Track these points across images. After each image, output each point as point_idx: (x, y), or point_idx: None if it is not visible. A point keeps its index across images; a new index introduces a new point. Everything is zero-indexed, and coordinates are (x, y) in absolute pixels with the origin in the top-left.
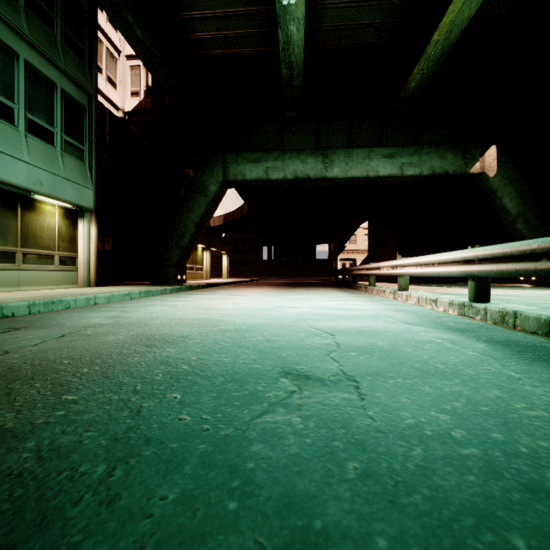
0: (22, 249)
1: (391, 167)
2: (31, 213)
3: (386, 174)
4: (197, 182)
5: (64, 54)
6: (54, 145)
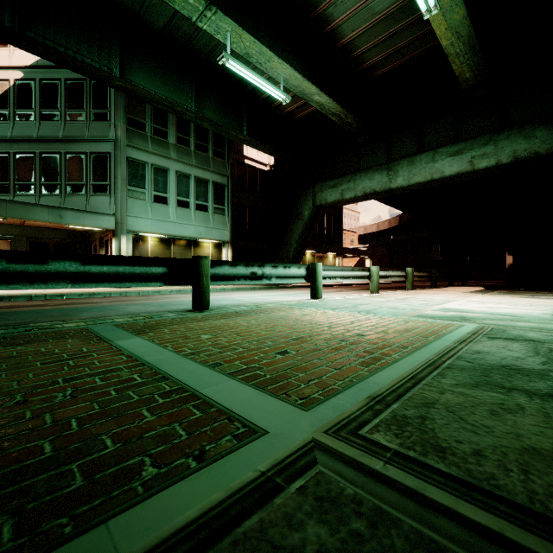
0: None
1: (458, 164)
2: (198, 248)
3: (452, 172)
4: (297, 210)
5: (213, 162)
6: (208, 212)
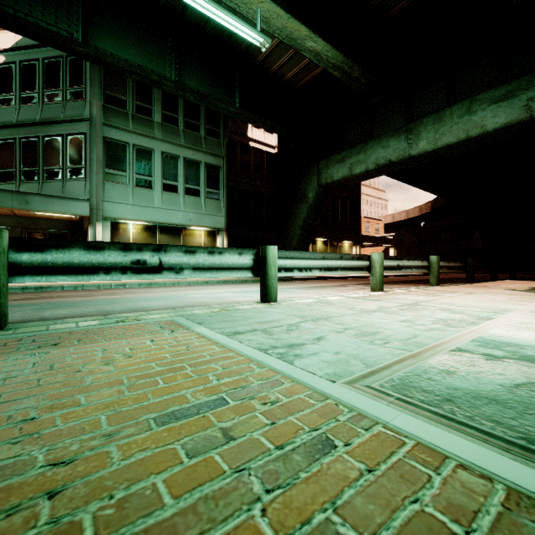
0: None
1: (507, 112)
2: (188, 237)
3: (497, 125)
4: (301, 192)
5: (206, 142)
6: (200, 196)
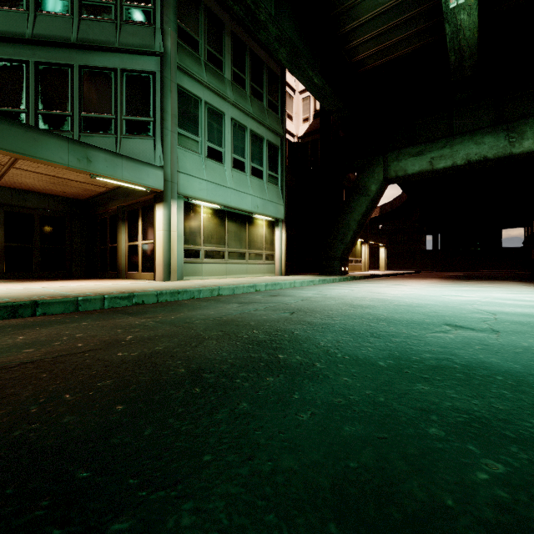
0: (248, 250)
1: None
2: (252, 227)
3: None
4: (358, 185)
5: (268, 115)
6: (263, 179)
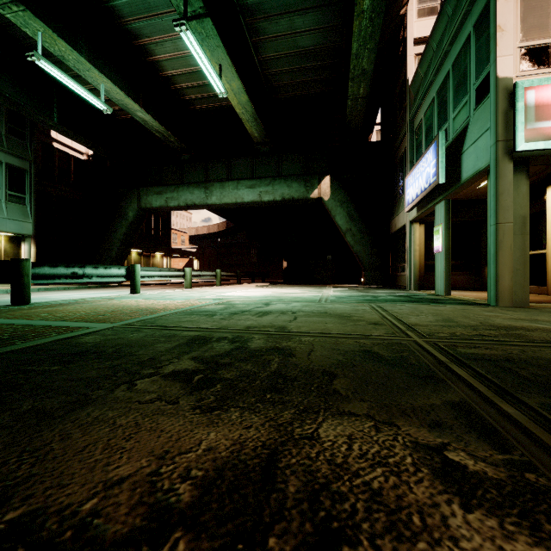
0: None
1: (252, 195)
2: None
3: (249, 200)
4: (121, 210)
5: (8, 141)
6: (0, 199)
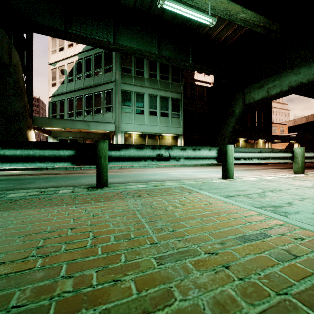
0: None
1: None
2: (162, 140)
3: None
4: (230, 110)
5: (172, 85)
6: (168, 117)
